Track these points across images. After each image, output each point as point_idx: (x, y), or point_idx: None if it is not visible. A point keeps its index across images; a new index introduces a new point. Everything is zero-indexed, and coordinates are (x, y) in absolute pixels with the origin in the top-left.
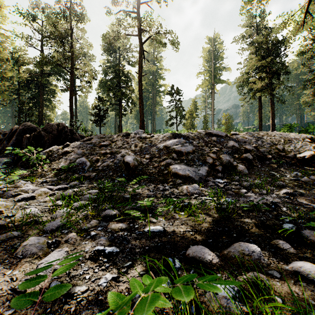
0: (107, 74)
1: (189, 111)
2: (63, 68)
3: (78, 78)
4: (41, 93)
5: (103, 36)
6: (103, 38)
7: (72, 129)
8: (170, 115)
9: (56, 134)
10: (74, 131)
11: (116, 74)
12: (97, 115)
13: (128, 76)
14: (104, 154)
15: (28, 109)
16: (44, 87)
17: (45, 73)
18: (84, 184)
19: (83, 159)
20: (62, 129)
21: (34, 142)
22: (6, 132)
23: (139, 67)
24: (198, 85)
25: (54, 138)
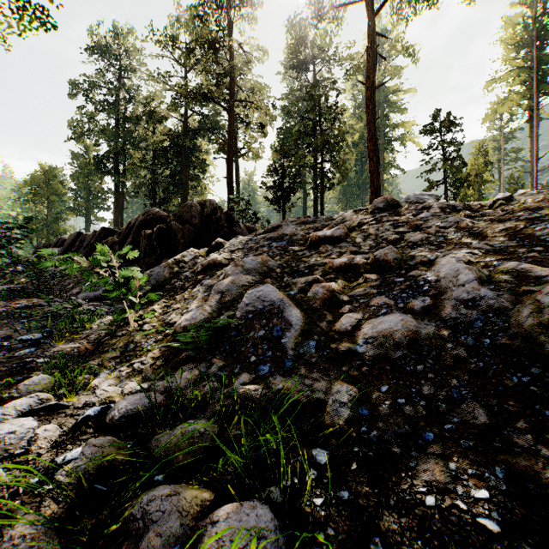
0: (291, 115)
1: (472, 169)
2: (216, 104)
3: (241, 123)
4: (184, 165)
5: (289, 24)
6: (288, 28)
7: (231, 214)
8: (428, 181)
9: (199, 224)
10: (235, 217)
11: (313, 104)
12: (278, 187)
13: (336, 104)
14: (344, 271)
15: (163, 191)
16: (189, 156)
17: (189, 129)
18: (315, 548)
19: (271, 291)
20: (211, 213)
21: (157, 246)
22: (123, 229)
23: (368, 69)
24: (491, 108)
25: (194, 233)
